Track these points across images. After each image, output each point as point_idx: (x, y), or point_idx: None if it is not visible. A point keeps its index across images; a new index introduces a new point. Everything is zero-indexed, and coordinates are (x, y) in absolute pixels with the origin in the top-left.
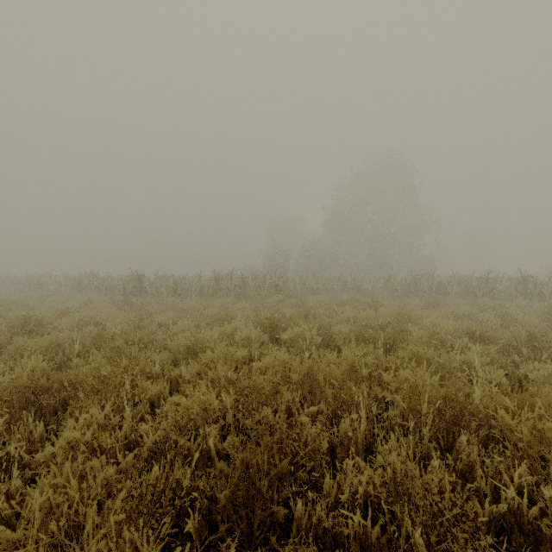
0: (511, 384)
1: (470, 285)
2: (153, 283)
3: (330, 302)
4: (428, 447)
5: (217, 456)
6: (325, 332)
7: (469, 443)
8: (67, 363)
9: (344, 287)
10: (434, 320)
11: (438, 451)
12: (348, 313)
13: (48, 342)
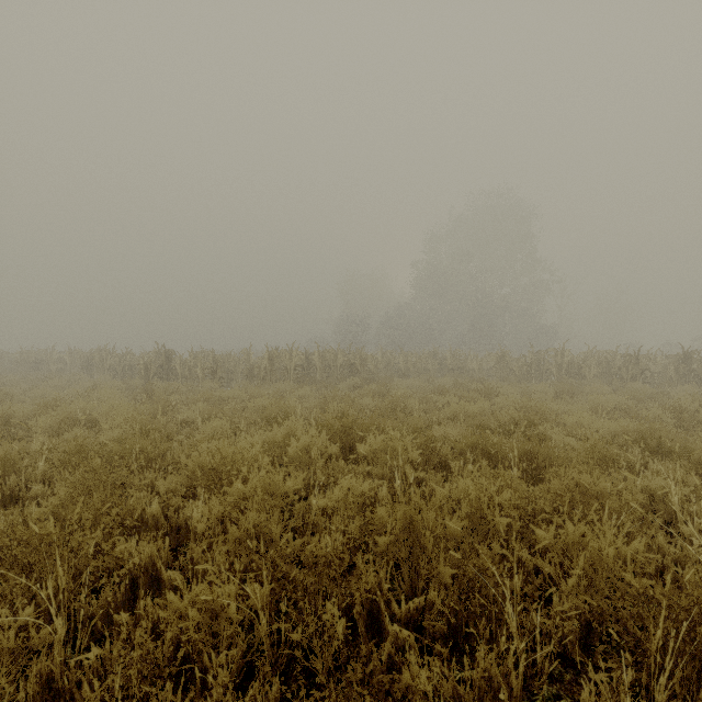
0: None
1: (613, 364)
2: (185, 362)
3: (425, 388)
4: None
5: None
6: (425, 440)
7: None
8: (21, 493)
9: (441, 367)
10: (580, 418)
11: None
12: (455, 407)
13: None
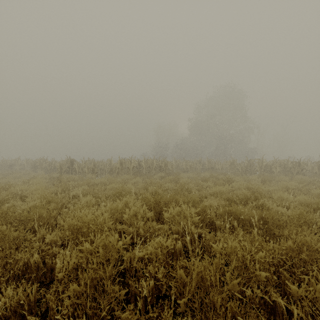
0: None
1: (287, 166)
2: (80, 165)
3: (196, 178)
4: None
5: None
6: (201, 209)
7: None
8: None
9: (203, 167)
10: (281, 195)
11: None
12: (214, 189)
13: None
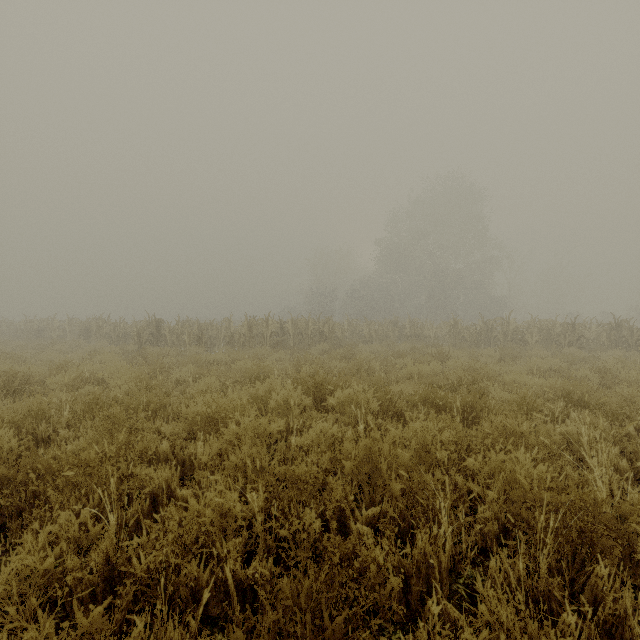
0: (632, 467)
1: (553, 331)
2: (173, 329)
3: (386, 352)
4: (549, 582)
5: (238, 589)
6: (384, 394)
7: (609, 576)
8: (52, 436)
9: (401, 334)
10: (517, 377)
11: (567, 592)
12: (410, 368)
13: (28, 409)
